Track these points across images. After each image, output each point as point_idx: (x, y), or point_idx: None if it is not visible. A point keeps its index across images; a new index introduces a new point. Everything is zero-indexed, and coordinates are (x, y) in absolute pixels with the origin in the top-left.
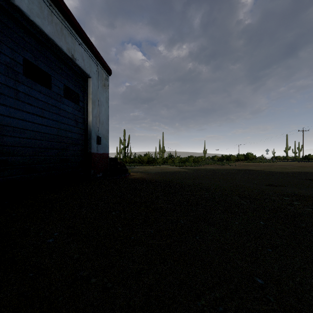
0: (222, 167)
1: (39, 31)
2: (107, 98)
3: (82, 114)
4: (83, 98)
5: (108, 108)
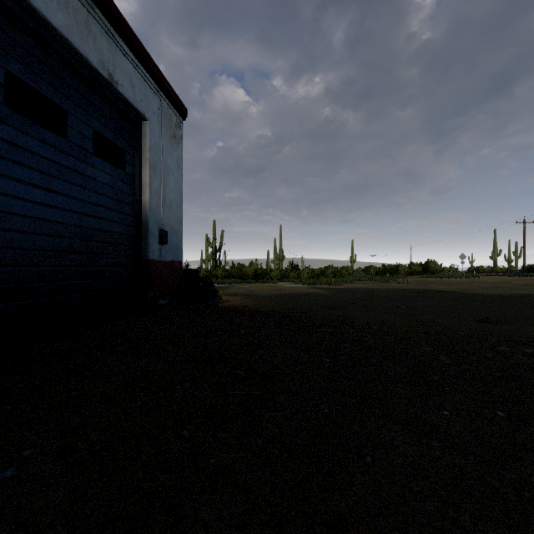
0: (385, 285)
1: (39, 20)
2: (180, 160)
3: (132, 187)
4: (134, 158)
5: (181, 179)
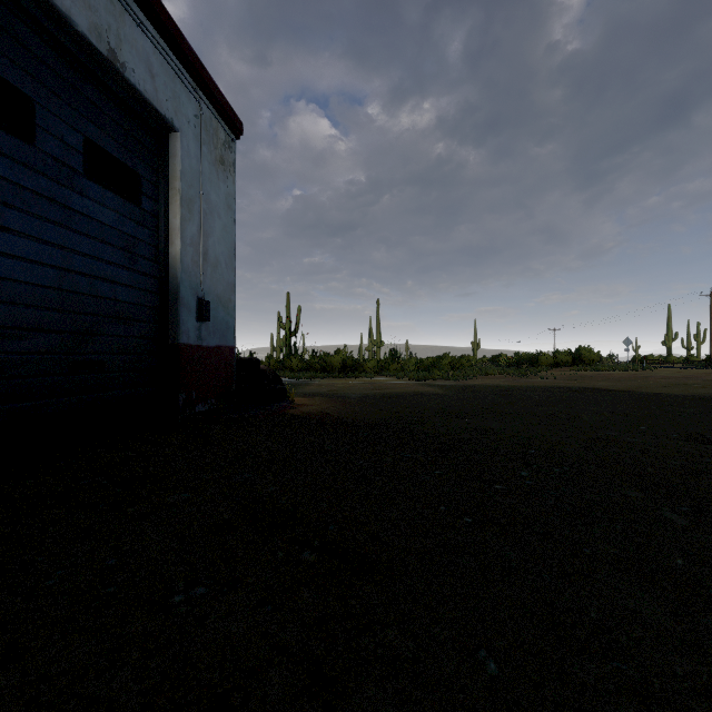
0: (524, 381)
1: None
2: (231, 197)
3: (153, 233)
4: (156, 189)
5: (233, 226)
